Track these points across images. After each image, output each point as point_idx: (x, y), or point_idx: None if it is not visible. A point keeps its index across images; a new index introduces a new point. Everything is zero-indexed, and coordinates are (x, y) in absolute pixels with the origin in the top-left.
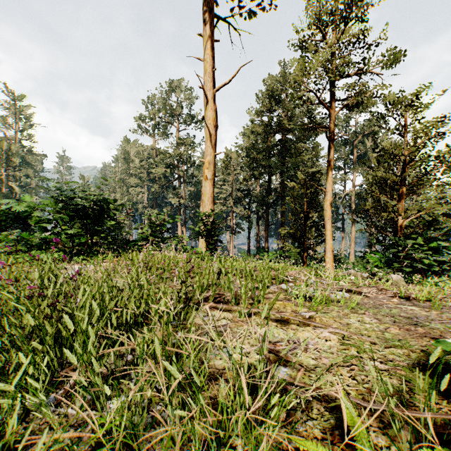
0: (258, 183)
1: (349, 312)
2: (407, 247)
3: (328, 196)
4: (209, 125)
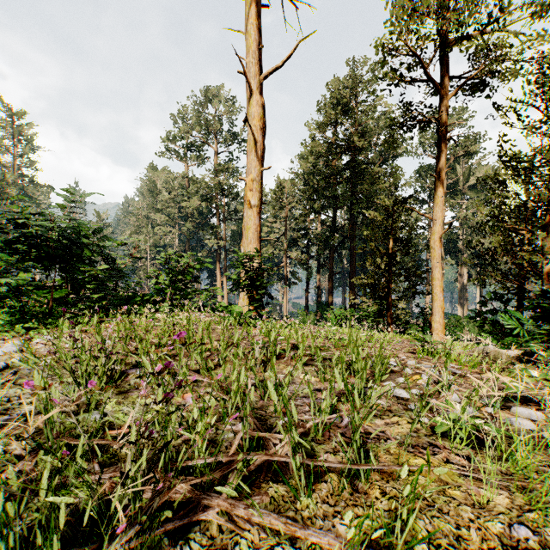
0: (320, 220)
1: None
2: None
3: (437, 227)
4: (254, 126)
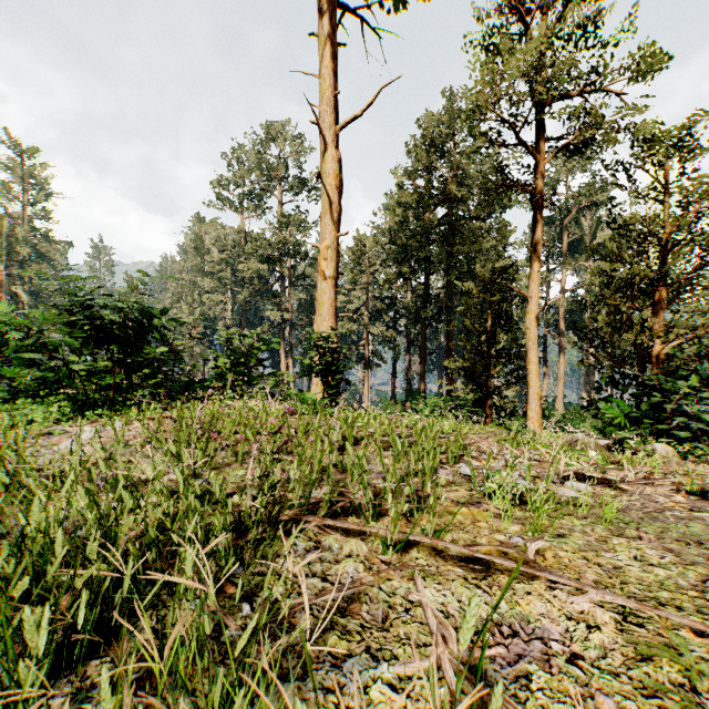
0: (409, 287)
1: (607, 533)
2: (678, 394)
3: (533, 305)
4: (329, 186)
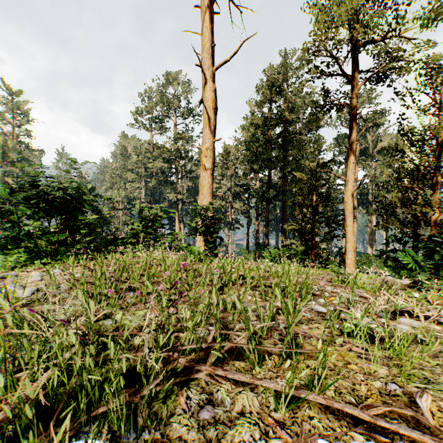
0: (258, 178)
1: None
2: None
3: (350, 186)
4: (208, 107)
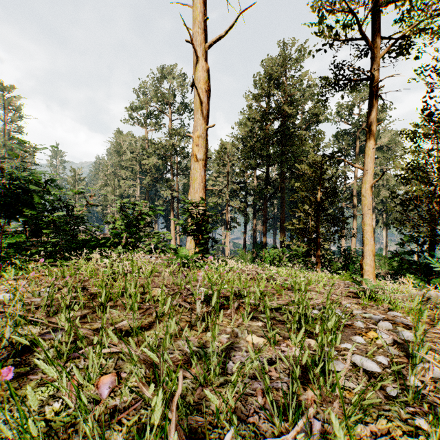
0: (255, 175)
1: None
2: None
3: (368, 177)
4: (200, 89)
